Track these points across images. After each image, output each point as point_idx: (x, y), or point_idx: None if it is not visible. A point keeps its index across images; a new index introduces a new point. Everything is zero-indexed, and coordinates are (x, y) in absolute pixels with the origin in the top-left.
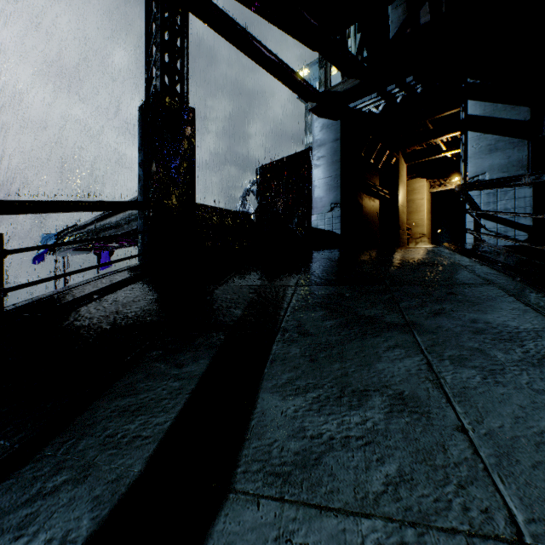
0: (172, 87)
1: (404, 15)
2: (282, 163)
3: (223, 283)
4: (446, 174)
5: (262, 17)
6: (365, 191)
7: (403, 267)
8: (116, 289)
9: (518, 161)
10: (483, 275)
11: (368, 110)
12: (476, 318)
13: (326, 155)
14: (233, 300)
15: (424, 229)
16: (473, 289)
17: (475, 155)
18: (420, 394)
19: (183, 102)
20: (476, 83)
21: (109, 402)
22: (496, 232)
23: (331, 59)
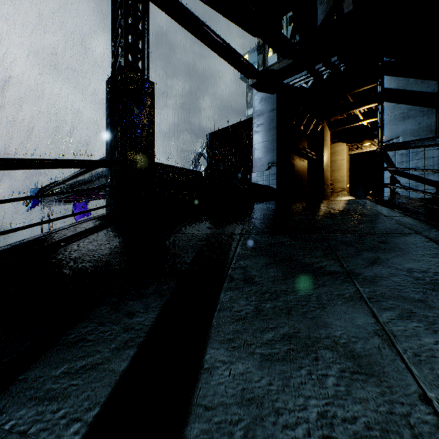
0: (134, 63)
1: (327, 10)
2: (227, 130)
3: (176, 232)
4: (362, 139)
5: (211, 7)
6: (296, 153)
7: (334, 217)
8: (82, 237)
9: (427, 126)
10: (408, 225)
11: (299, 85)
12: (411, 267)
13: (264, 123)
14: (185, 247)
15: (344, 184)
16: (402, 238)
17: (390, 122)
18: (371, 352)
19: (144, 76)
20: (391, 61)
21: (56, 356)
22: (408, 186)
23: (269, 42)
